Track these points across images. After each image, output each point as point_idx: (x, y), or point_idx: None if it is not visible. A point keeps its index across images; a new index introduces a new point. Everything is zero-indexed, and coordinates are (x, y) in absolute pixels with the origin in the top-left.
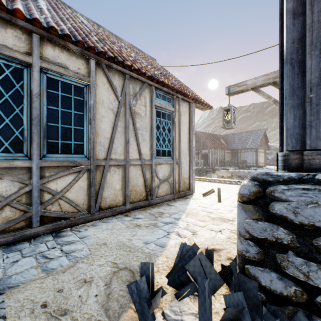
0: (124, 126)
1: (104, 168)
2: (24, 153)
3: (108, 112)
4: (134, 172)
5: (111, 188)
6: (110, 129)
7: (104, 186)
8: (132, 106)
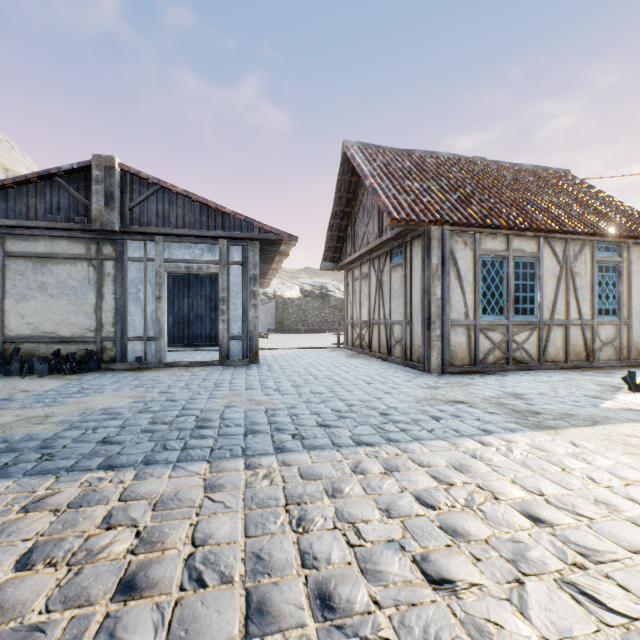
0: (564, 288)
1: (549, 327)
2: (503, 316)
3: (551, 277)
4: (573, 332)
5: (553, 345)
6: (552, 293)
7: (548, 343)
8: (572, 267)
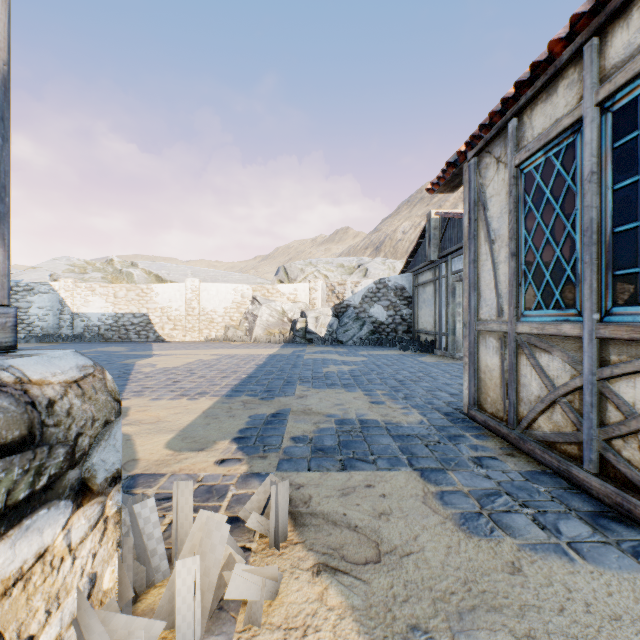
0: None
1: None
2: (577, 309)
3: None
4: None
5: None
6: None
7: None
8: None
